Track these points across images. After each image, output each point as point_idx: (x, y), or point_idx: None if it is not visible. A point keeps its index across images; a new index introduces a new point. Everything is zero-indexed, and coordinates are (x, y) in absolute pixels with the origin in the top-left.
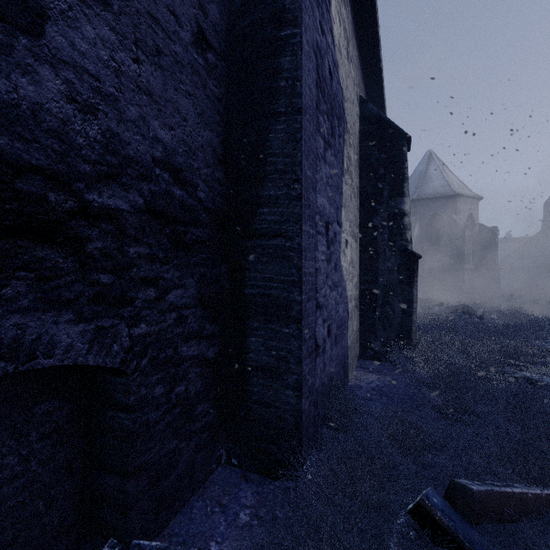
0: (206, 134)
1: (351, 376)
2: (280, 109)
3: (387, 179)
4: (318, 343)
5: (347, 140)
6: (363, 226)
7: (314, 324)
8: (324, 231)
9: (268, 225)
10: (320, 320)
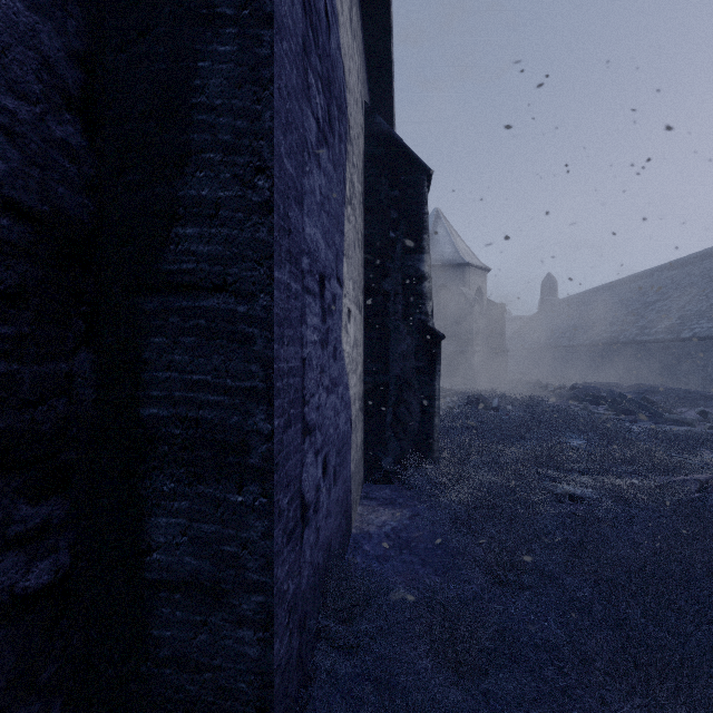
0: (12, 6)
1: (355, 517)
2: (224, 9)
3: (401, 226)
4: (307, 500)
5: (350, 154)
6: (370, 291)
7: (298, 469)
8: (317, 290)
9: (197, 264)
10: (311, 455)
